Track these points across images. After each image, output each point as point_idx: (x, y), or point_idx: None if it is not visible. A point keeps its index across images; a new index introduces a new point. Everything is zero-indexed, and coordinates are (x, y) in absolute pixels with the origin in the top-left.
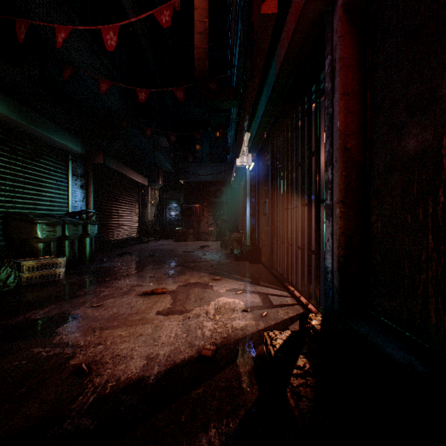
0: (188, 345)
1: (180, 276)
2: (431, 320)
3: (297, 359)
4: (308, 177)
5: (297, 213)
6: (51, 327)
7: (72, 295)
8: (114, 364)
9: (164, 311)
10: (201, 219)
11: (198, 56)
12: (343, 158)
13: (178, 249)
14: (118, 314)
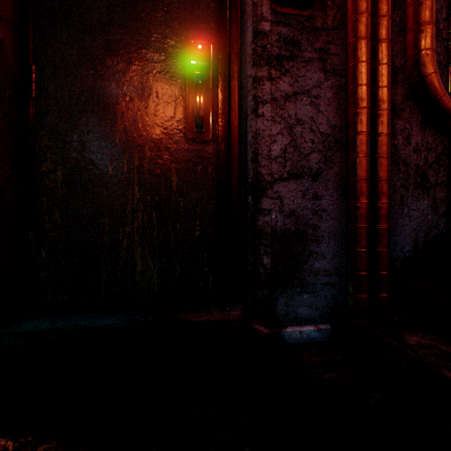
0: None
1: None
2: (139, 268)
3: None
4: None
5: None
6: None
7: None
8: None
9: None
10: None
11: None
12: None
13: None
14: None
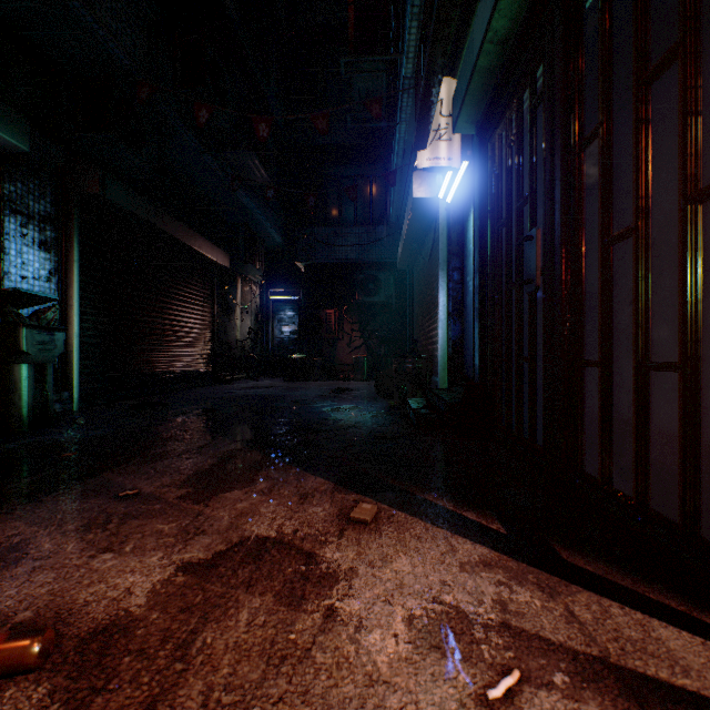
0: None
1: (228, 492)
2: None
3: None
4: None
5: None
6: None
7: None
8: None
9: None
10: (338, 337)
11: None
12: None
13: (283, 397)
14: None
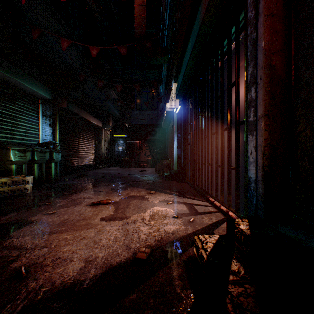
0: (125, 247)
1: (123, 191)
2: None
3: (230, 263)
4: (228, 105)
5: (217, 138)
6: (7, 231)
7: (33, 205)
8: (53, 267)
9: (107, 218)
10: (141, 151)
11: (137, 23)
12: (268, 75)
13: (123, 173)
14: (67, 220)
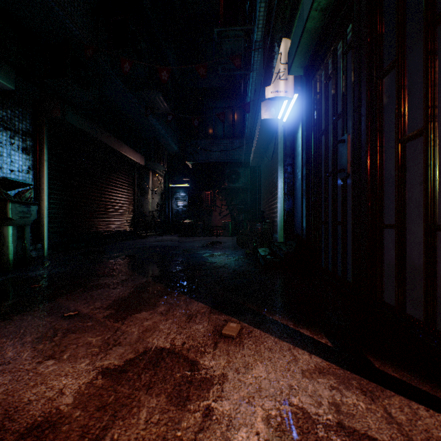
0: None
1: (138, 313)
2: None
3: None
4: None
5: None
6: None
7: None
8: None
9: None
10: (213, 209)
11: None
12: None
13: (178, 247)
14: None
